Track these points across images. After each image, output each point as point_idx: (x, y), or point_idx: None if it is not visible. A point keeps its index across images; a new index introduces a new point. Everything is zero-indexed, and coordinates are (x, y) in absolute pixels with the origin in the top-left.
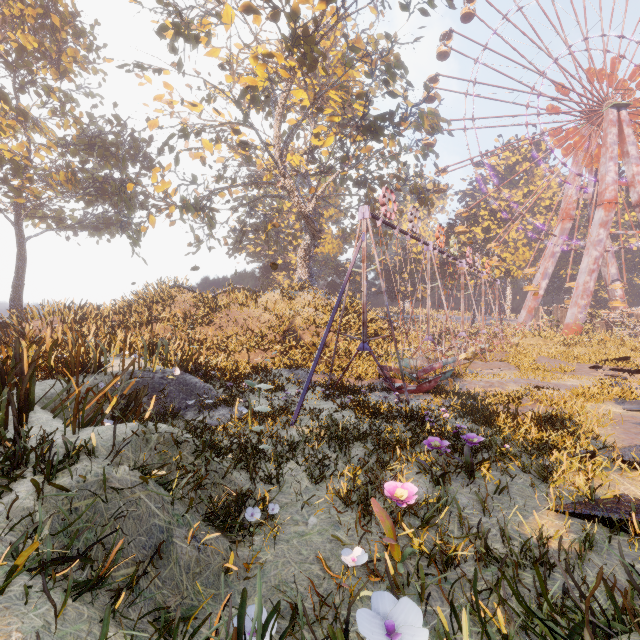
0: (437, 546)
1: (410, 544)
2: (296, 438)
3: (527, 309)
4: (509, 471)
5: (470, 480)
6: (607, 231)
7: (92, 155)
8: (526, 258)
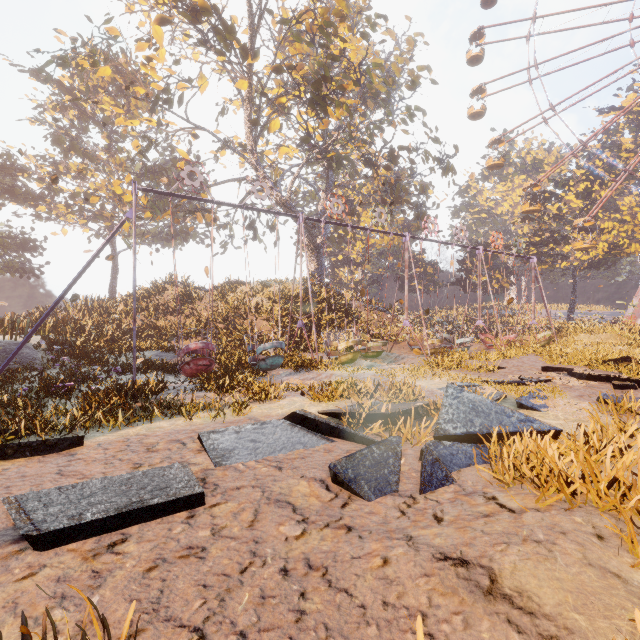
0: None
1: None
2: None
3: (639, 297)
4: None
5: None
6: None
7: (147, 180)
8: None
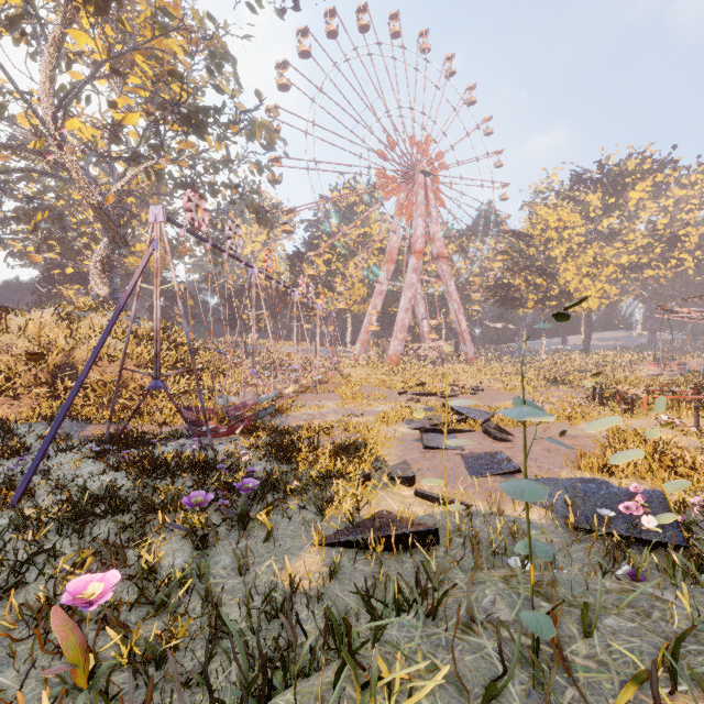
0: (148, 644)
1: (103, 657)
2: (7, 528)
3: (361, 341)
4: (292, 510)
5: (245, 532)
6: (418, 276)
7: None
8: (361, 294)
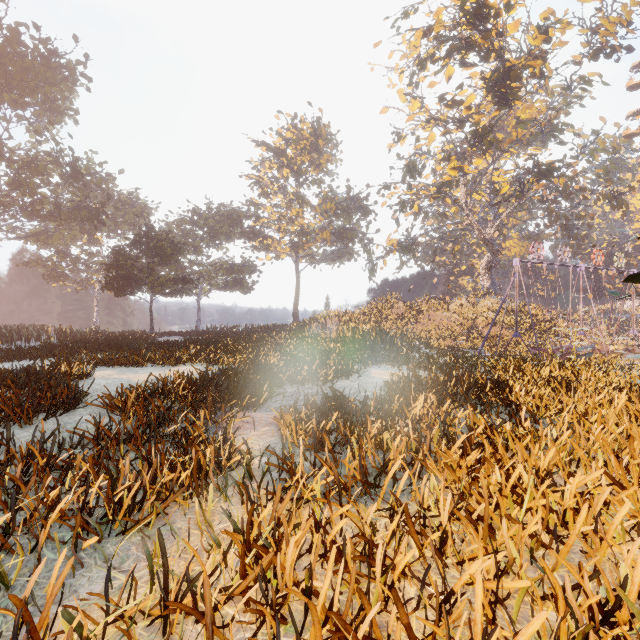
0: None
1: None
2: None
3: None
4: None
5: None
6: None
7: (337, 217)
8: None
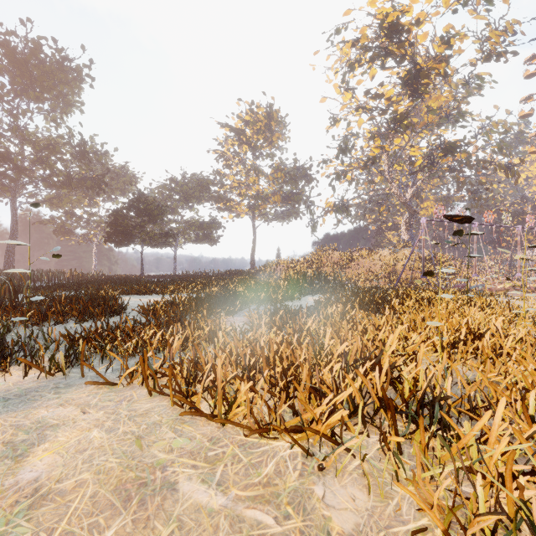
0: None
1: None
2: None
3: None
4: None
5: None
6: None
7: (286, 184)
8: None
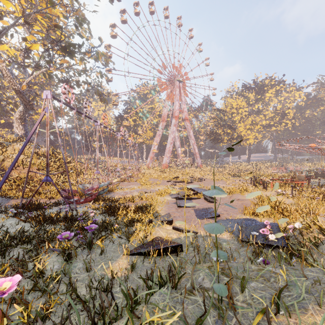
0: (36, 311)
1: (11, 320)
2: None
3: (150, 157)
4: (114, 239)
5: (91, 250)
6: (176, 128)
7: None
8: (150, 135)
